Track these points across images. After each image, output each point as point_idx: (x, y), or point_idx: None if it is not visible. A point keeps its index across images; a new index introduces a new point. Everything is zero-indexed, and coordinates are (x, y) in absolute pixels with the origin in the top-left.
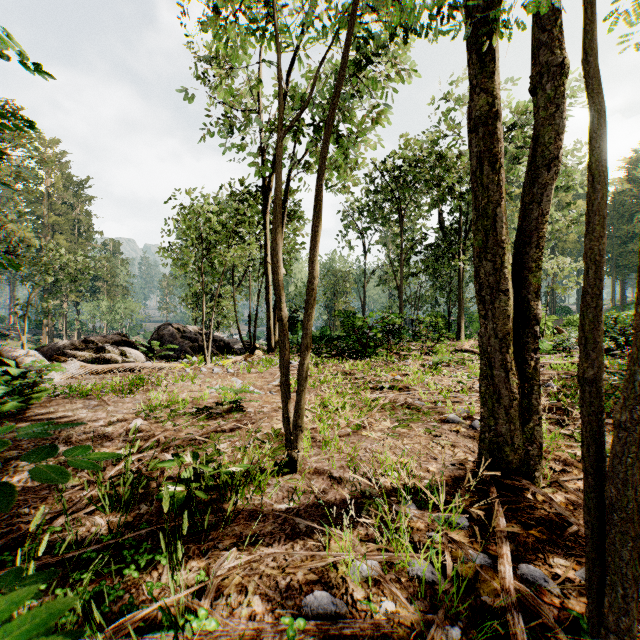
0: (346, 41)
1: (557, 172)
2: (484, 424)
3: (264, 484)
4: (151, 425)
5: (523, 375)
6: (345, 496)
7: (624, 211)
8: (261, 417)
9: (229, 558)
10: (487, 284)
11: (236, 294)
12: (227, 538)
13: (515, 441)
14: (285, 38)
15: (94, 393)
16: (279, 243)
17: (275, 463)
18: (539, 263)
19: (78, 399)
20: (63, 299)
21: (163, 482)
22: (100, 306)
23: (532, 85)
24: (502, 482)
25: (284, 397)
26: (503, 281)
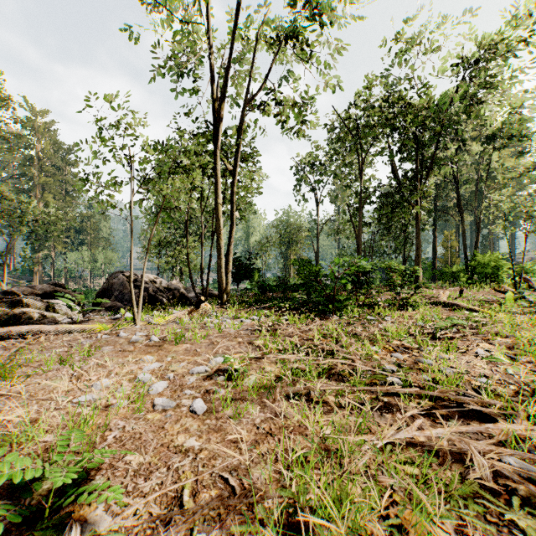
0: None
1: None
2: None
3: None
4: None
5: None
6: None
7: None
8: None
9: None
10: None
11: (197, 243)
12: None
13: None
14: None
15: None
16: None
17: None
18: None
19: None
20: (51, 250)
21: None
22: (82, 256)
23: None
24: None
25: None
26: None
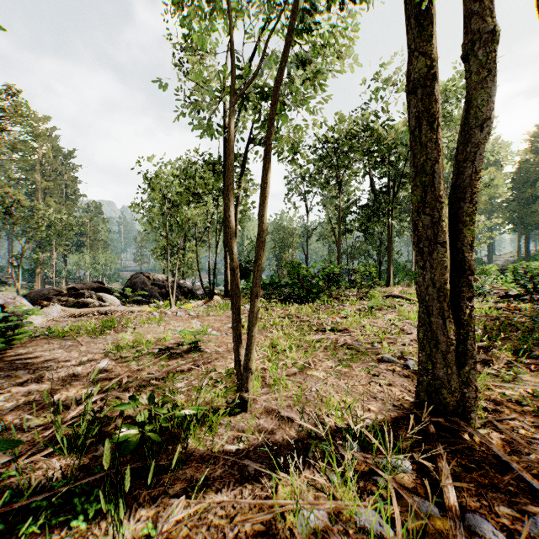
0: (293, 9)
1: (489, 132)
2: (422, 368)
3: (216, 425)
4: (117, 364)
5: (459, 322)
6: (292, 436)
7: (528, 177)
8: (216, 357)
9: (177, 508)
10: (425, 237)
11: (198, 247)
12: (178, 482)
13: (452, 384)
14: (238, 16)
15: (70, 334)
16: (231, 199)
17: (227, 403)
18: (473, 217)
19: (56, 340)
20: (53, 252)
21: (119, 425)
22: (84, 258)
23: (465, 53)
24: (439, 422)
25: (235, 341)
26: (441, 234)
